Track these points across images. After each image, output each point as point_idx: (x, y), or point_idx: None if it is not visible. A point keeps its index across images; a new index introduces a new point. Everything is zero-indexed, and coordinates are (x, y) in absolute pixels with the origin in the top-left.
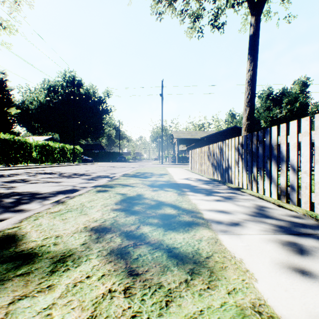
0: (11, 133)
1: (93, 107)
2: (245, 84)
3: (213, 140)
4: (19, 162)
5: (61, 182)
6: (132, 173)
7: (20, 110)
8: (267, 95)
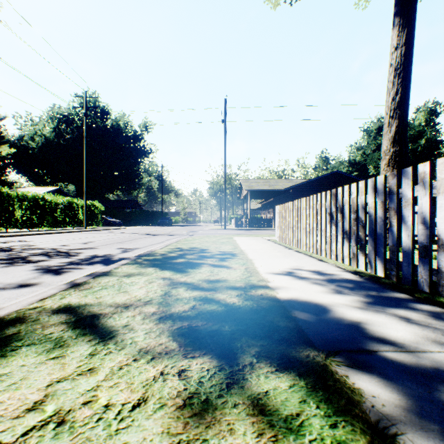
0: (0, 183)
1: (125, 145)
2: (388, 76)
3: (302, 193)
4: None
5: None
6: (163, 252)
7: (16, 149)
8: (378, 129)
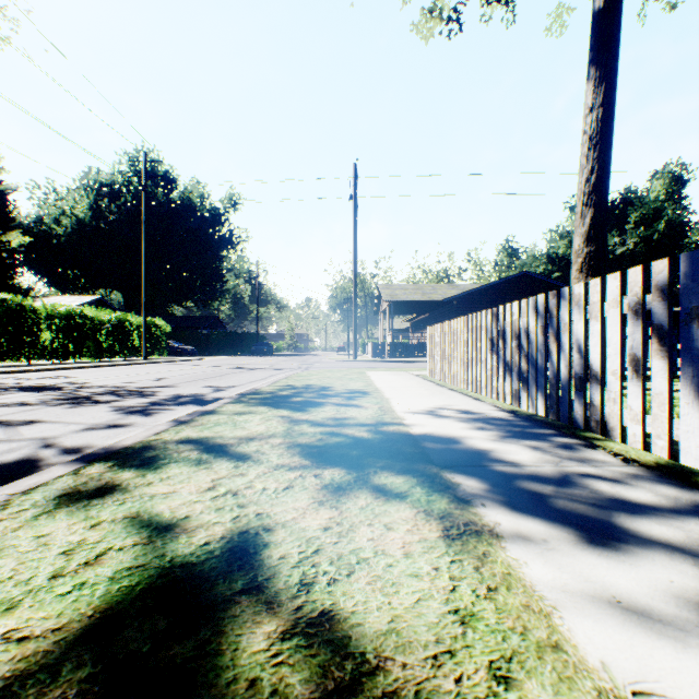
0: (9, 290)
1: (200, 231)
2: (581, 147)
3: (473, 306)
4: (4, 356)
5: (26, 425)
6: (271, 390)
7: (32, 238)
8: None
